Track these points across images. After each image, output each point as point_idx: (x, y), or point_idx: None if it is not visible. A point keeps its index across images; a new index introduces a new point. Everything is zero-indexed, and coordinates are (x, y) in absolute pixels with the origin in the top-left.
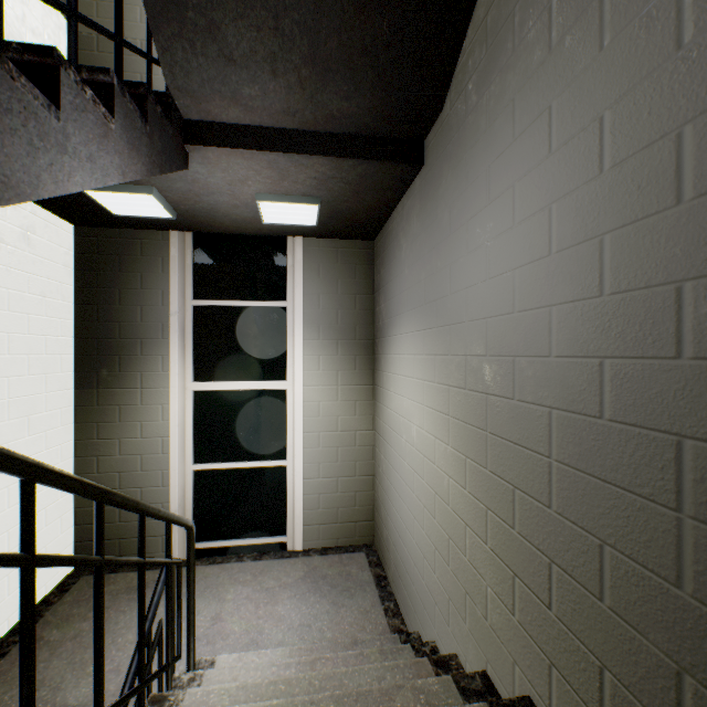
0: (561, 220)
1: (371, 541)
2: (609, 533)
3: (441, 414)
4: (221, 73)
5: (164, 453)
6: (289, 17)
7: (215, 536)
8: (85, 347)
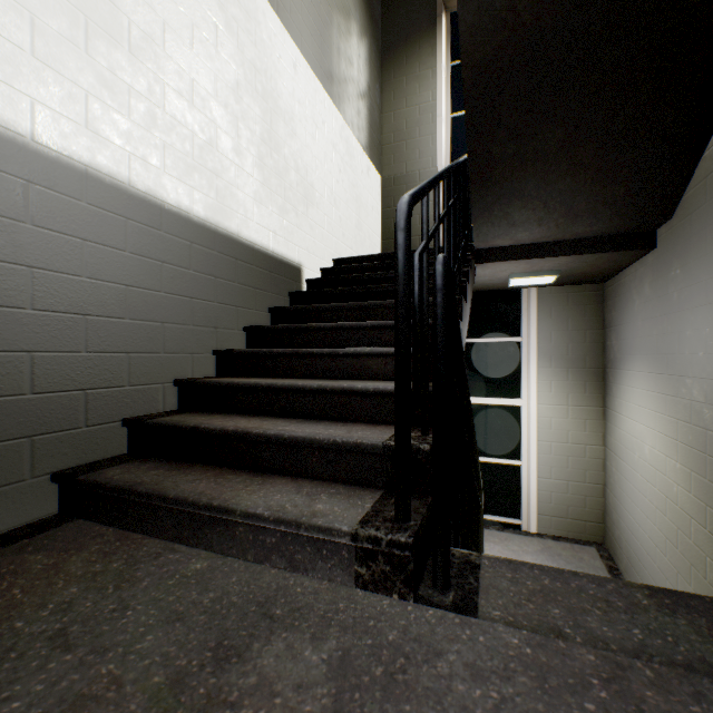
0: None
1: (601, 541)
2: None
3: (670, 439)
4: (506, 231)
5: None
6: (553, 201)
7: None
8: None
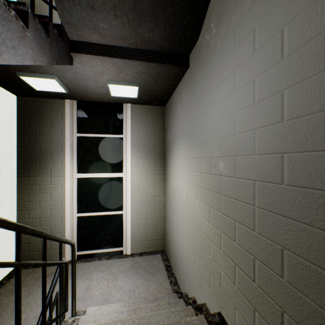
0: (260, 85)
1: (163, 249)
2: (286, 243)
3: (197, 187)
4: (88, 15)
5: (62, 208)
6: None
7: (88, 248)
8: (22, 156)
